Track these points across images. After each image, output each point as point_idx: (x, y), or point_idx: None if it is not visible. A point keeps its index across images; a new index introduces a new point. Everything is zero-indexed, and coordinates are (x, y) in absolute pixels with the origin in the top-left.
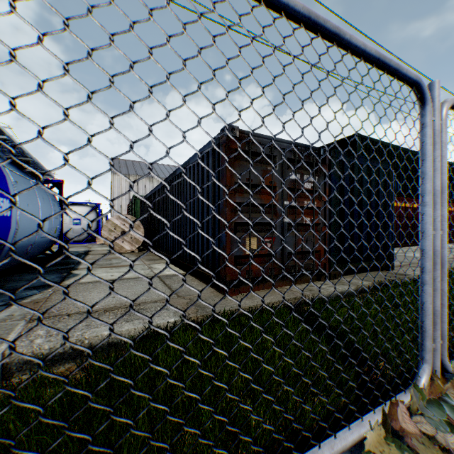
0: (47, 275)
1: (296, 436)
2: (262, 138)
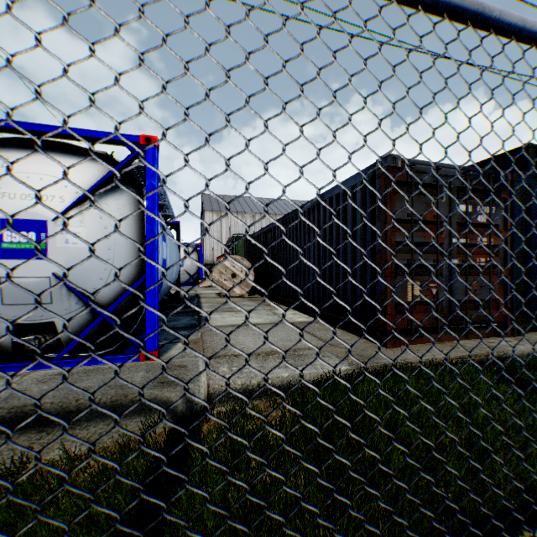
0: (180, 317)
1: None
2: (426, 166)
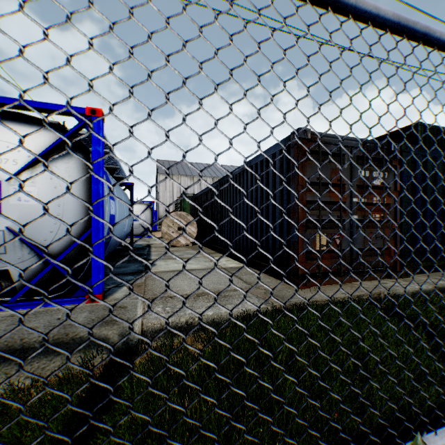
0: (130, 264)
1: (414, 416)
2: (331, 138)
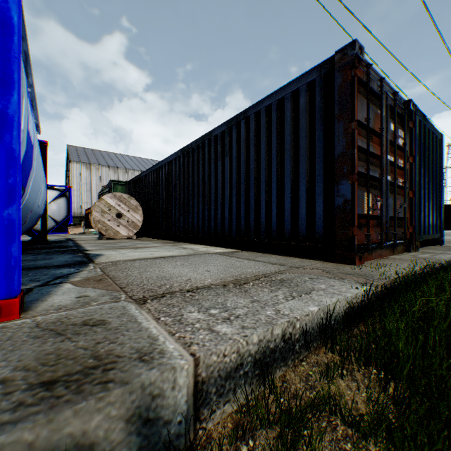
0: (54, 255)
1: None
2: (373, 73)
